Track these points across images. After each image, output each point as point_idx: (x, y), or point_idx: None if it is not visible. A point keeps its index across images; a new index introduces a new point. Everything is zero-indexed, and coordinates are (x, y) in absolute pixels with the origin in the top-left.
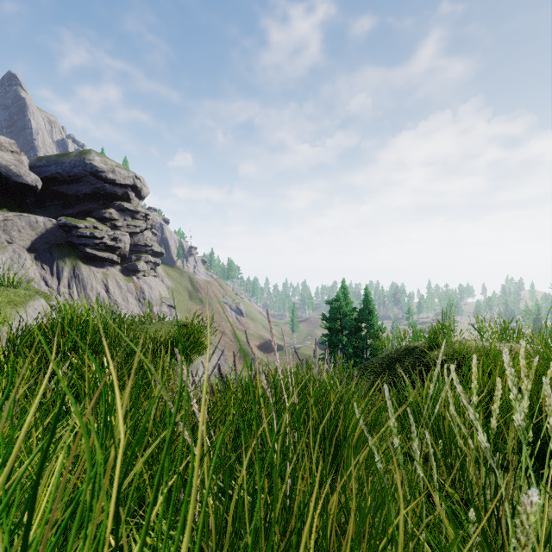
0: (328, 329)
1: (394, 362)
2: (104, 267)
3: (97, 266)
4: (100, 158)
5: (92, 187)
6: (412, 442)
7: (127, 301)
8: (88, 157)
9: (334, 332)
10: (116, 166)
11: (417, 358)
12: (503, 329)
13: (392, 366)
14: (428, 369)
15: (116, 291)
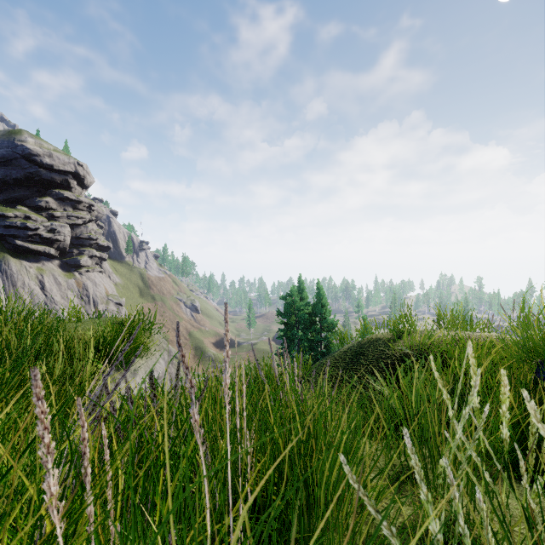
0: (284, 323)
1: (358, 356)
2: (39, 262)
3: (31, 261)
4: (34, 140)
5: (24, 172)
6: (457, 506)
7: (67, 299)
8: (19, 138)
9: (290, 326)
10: (54, 151)
11: (382, 350)
12: (461, 318)
13: (355, 361)
14: (393, 362)
15: (53, 288)
